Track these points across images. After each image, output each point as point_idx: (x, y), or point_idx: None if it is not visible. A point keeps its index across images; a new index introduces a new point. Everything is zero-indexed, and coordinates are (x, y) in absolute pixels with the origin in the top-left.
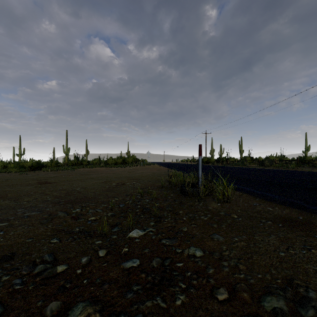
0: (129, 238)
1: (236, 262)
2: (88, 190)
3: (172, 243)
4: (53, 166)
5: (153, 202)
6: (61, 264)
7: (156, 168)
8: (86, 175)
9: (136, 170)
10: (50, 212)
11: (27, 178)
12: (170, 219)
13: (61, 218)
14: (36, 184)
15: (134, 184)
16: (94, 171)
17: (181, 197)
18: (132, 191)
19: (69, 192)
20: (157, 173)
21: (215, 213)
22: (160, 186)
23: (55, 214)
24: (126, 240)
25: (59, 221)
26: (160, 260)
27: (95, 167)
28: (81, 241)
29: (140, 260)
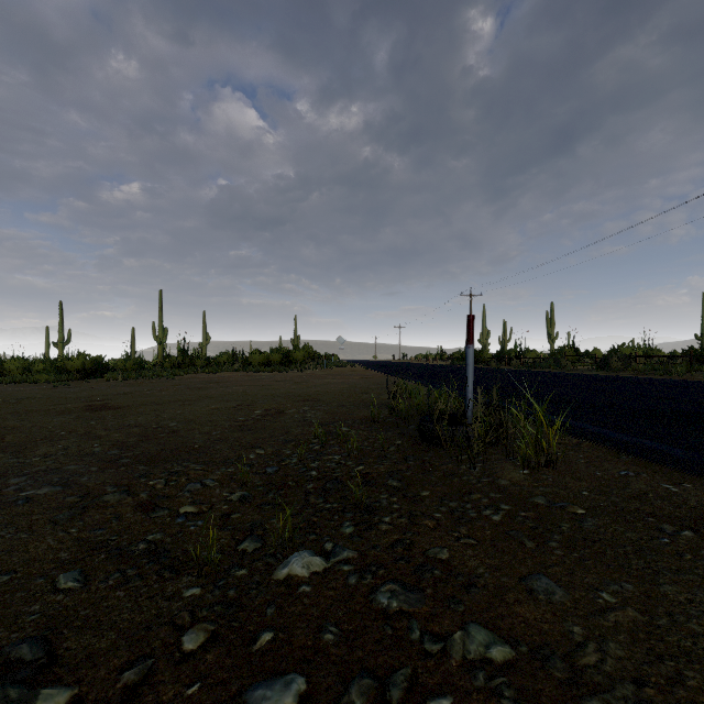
0: (281, 583)
1: (632, 699)
2: (195, 428)
3: (409, 609)
4: (130, 368)
5: (351, 462)
6: (59, 681)
7: (358, 373)
8: (199, 390)
9: (314, 379)
10: (88, 488)
11: (66, 396)
12: (398, 517)
13: (110, 506)
14: (81, 410)
15: (306, 413)
16: (219, 380)
17: (421, 450)
18: (300, 432)
19: (149, 432)
20: (361, 385)
21: (521, 498)
22: (369, 420)
23: (98, 495)
24: (272, 589)
25: (103, 516)
26: (373, 684)
27: (222, 371)
28: (144, 586)
29: (308, 677)
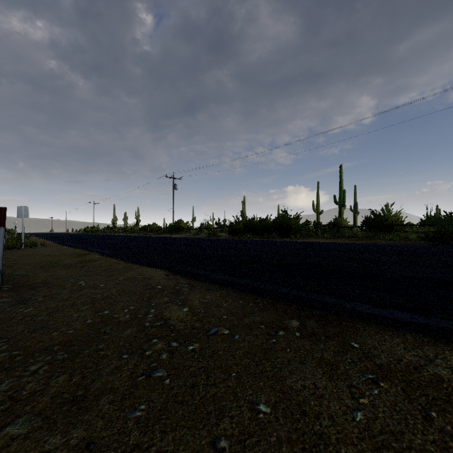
0: None
1: None
2: None
3: None
4: None
5: None
6: None
7: None
8: None
9: None
10: None
11: None
12: None
13: None
14: None
15: None
16: None
17: None
18: None
19: None
20: None
21: None
22: None
23: None
24: None
25: None
26: None
27: None
28: None
29: None
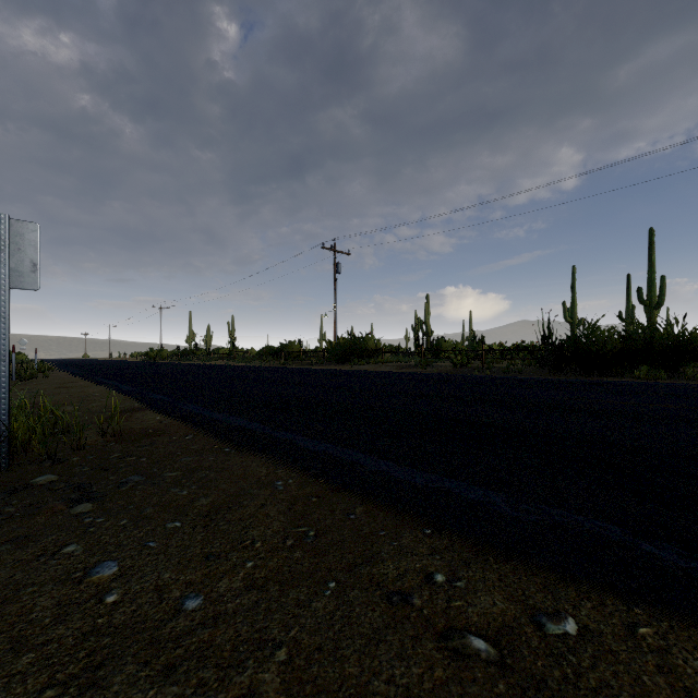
0: None
1: None
2: None
3: None
4: None
5: None
6: None
7: None
8: None
9: None
10: None
11: None
12: None
13: None
14: None
15: None
16: None
17: None
18: None
19: None
20: None
21: None
22: None
23: None
24: None
25: None
26: None
27: None
28: None
29: None
